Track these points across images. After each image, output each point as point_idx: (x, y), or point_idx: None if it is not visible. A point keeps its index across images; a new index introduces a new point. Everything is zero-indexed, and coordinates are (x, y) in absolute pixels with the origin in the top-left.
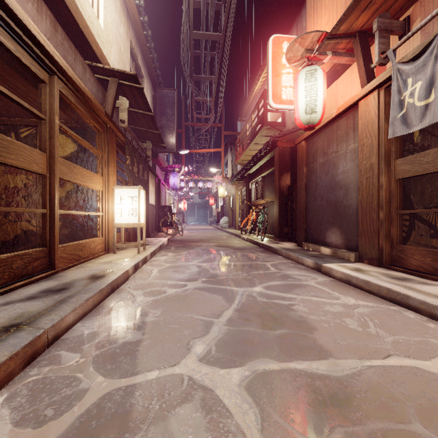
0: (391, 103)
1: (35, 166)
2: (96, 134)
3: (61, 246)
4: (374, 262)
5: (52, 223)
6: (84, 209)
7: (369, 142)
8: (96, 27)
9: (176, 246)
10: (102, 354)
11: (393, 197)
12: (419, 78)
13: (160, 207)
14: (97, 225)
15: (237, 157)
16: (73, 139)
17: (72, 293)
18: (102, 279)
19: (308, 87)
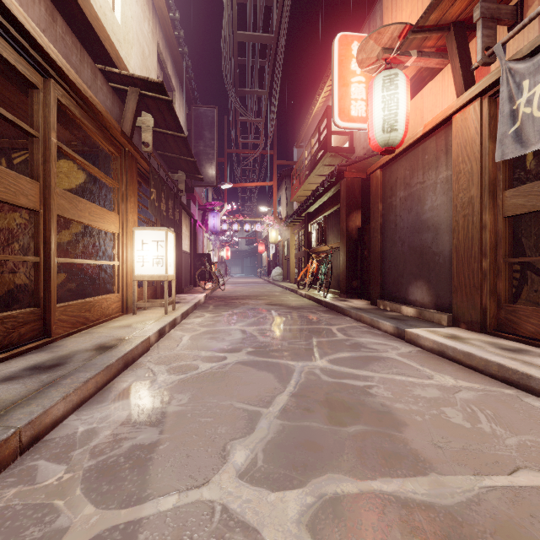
0: (499, 115)
1: (22, 199)
2: (111, 160)
3: (60, 305)
4: (475, 327)
5: (47, 275)
6: (95, 256)
7: (468, 168)
8: (110, 20)
9: (216, 305)
10: (98, 466)
11: (501, 240)
12: (539, 79)
13: (196, 255)
14: (112, 278)
15: (292, 192)
16: (81, 166)
17: (68, 372)
18: (112, 350)
19: (387, 98)
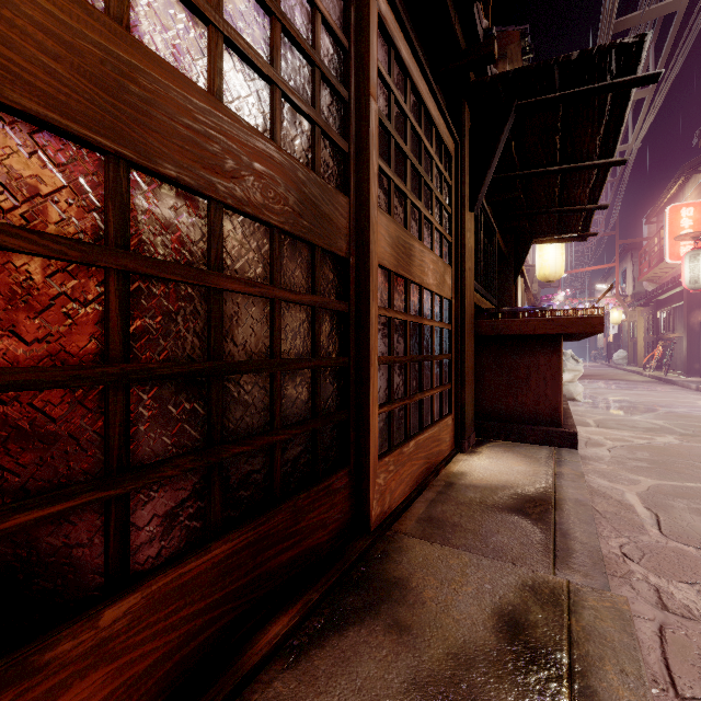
0: None
1: None
2: None
3: None
4: None
5: None
6: None
7: None
8: None
9: None
10: None
11: None
12: None
13: None
14: None
15: (640, 272)
16: None
17: None
18: None
19: (692, 267)
